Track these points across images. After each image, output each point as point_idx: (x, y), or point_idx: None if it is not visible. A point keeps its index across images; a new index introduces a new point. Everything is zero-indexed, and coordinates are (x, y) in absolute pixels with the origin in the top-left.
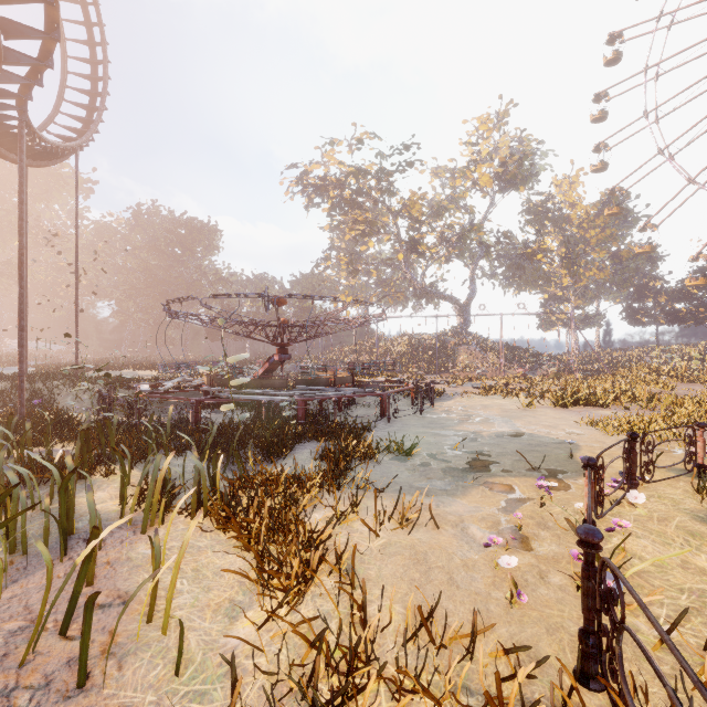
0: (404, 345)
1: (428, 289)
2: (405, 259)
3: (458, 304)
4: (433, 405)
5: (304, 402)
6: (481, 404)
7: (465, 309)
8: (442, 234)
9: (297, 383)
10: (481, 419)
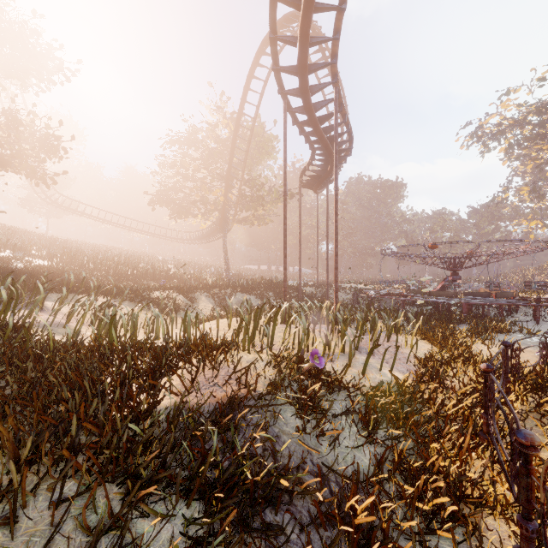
0: None
1: None
2: None
3: None
4: None
5: (467, 305)
6: None
7: None
8: None
9: (464, 295)
10: None
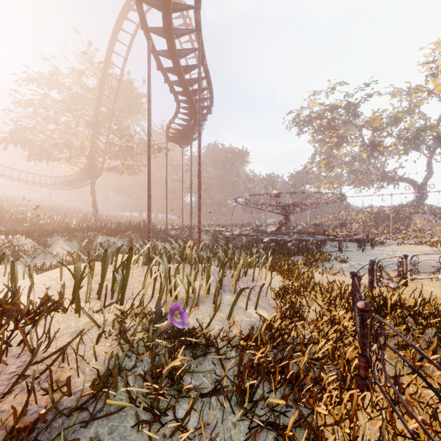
0: (367, 214)
1: (387, 175)
2: (368, 156)
3: (415, 183)
4: (373, 248)
5: (297, 241)
6: (407, 249)
7: (422, 187)
8: (399, 135)
9: (294, 233)
10: (400, 255)
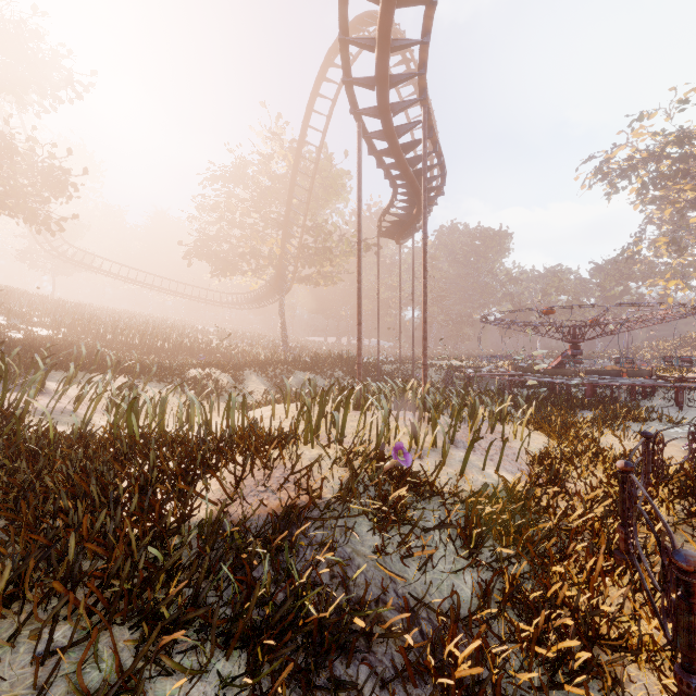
0: None
1: None
2: None
3: None
4: None
5: (591, 386)
6: None
7: None
8: None
9: (587, 373)
10: None
